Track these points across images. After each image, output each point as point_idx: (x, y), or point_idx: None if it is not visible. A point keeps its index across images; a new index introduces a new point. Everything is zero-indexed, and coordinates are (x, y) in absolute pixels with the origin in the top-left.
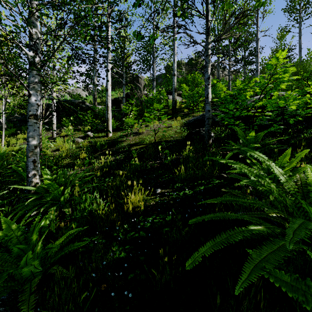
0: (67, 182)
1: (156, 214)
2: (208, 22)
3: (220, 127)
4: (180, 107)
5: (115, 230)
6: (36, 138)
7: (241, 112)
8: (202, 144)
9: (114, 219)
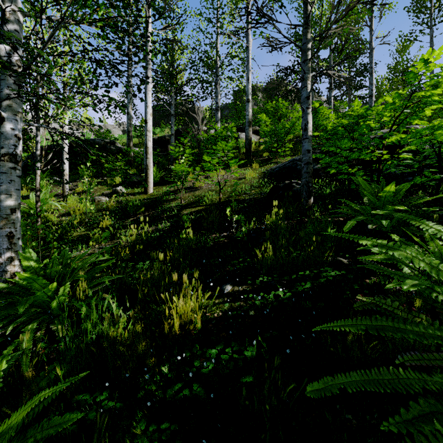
0: (66, 272)
1: (224, 341)
2: (308, 6)
3: (322, 179)
4: (257, 149)
5: (144, 379)
6: (15, 195)
7: (361, 154)
8: (296, 205)
9: (144, 351)
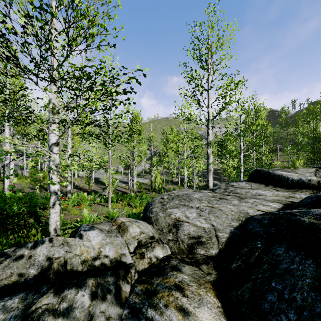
0: None
1: None
2: None
3: None
4: None
5: None
6: None
7: None
8: None
9: None
